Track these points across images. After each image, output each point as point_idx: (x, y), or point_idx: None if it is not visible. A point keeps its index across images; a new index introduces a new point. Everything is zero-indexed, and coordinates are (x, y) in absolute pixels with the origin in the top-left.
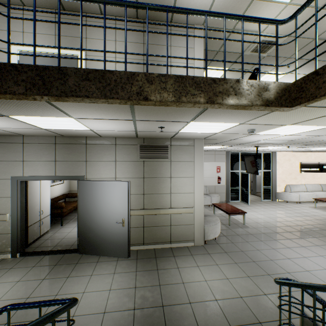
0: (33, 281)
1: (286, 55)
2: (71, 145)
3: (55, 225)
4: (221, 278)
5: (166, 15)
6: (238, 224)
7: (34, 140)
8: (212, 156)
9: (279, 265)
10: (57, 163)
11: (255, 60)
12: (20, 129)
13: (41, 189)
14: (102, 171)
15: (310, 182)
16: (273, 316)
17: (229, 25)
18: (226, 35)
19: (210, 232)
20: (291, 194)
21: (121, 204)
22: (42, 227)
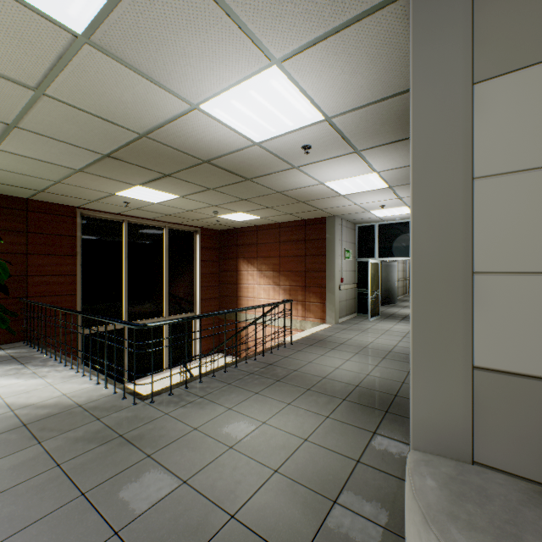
0: None
1: None
2: None
3: None
4: None
5: (405, 102)
6: None
7: None
8: None
9: None
10: None
11: None
12: None
13: None
14: None
15: None
16: None
17: None
18: None
19: None
20: None
21: None
22: None
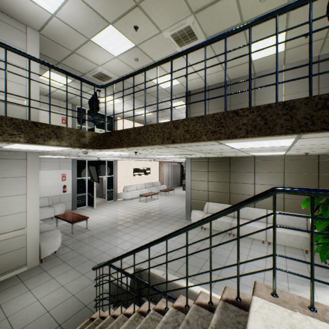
0: None
1: (120, 89)
2: None
3: None
4: (56, 288)
5: None
6: (81, 230)
7: None
8: (56, 163)
9: (109, 253)
10: None
11: (97, 83)
12: None
13: None
14: None
15: (139, 182)
16: (97, 294)
17: (70, 47)
18: (68, 53)
19: (48, 248)
20: (127, 193)
21: None
22: None
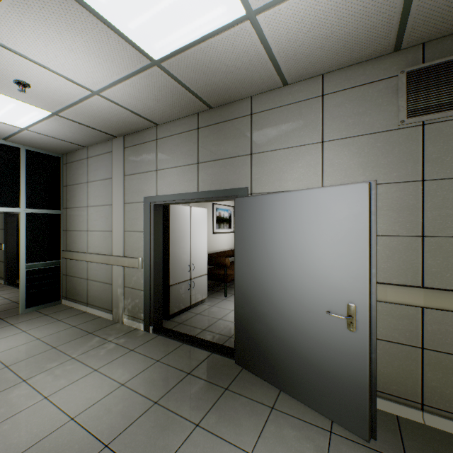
0: (138, 399)
1: None
2: (223, 125)
3: (217, 294)
4: None
5: None
6: None
7: (169, 131)
8: None
9: None
10: (200, 168)
11: None
12: (129, 87)
13: (192, 229)
14: (286, 174)
15: None
16: None
17: None
18: None
19: None
20: None
21: (344, 255)
22: (192, 291)
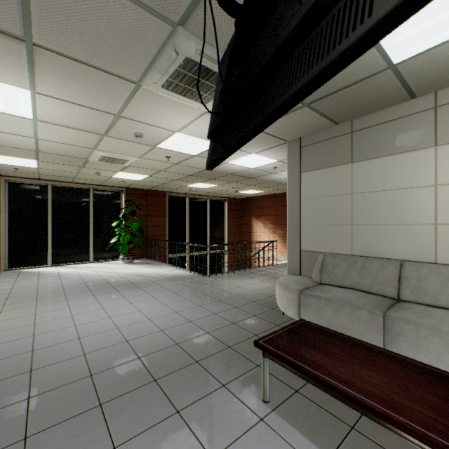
0: None
1: None
2: None
3: None
4: None
5: None
6: None
7: None
8: None
9: None
10: None
11: (219, 13)
12: None
13: None
14: None
15: None
16: None
17: None
18: None
19: None
20: None
21: None
22: None
